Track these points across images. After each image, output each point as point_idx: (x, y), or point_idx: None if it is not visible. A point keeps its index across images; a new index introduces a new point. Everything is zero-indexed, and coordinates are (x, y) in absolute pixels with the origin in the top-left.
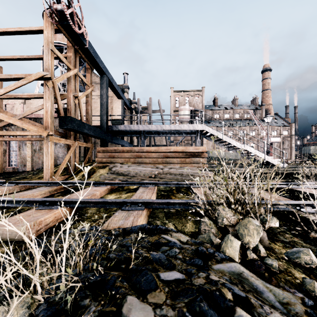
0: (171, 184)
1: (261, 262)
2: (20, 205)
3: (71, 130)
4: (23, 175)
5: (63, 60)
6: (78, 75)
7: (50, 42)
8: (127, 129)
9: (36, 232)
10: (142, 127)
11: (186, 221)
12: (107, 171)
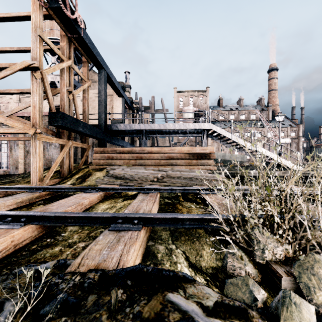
0: (176, 190)
1: None
2: None
3: (62, 127)
4: (11, 178)
5: (54, 49)
6: (72, 68)
7: (38, 27)
8: (127, 128)
9: None
10: (144, 126)
11: (201, 245)
12: (104, 174)
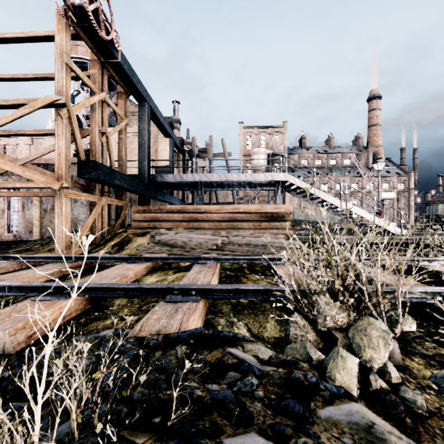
0: (240, 260)
1: (396, 397)
2: (8, 294)
3: (95, 180)
4: (26, 246)
5: (84, 79)
6: (106, 102)
7: (64, 52)
8: (177, 180)
9: (27, 339)
10: (199, 176)
11: (266, 318)
12: (148, 240)
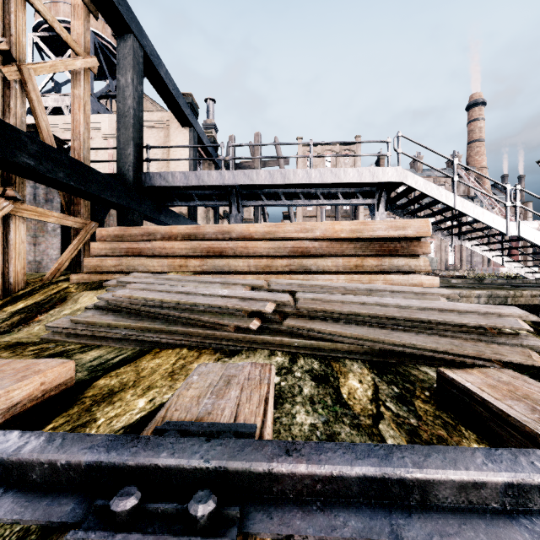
0: (437, 498)
1: None
2: None
3: None
4: None
5: None
6: None
7: None
8: (190, 182)
9: None
10: (233, 175)
11: None
12: None
